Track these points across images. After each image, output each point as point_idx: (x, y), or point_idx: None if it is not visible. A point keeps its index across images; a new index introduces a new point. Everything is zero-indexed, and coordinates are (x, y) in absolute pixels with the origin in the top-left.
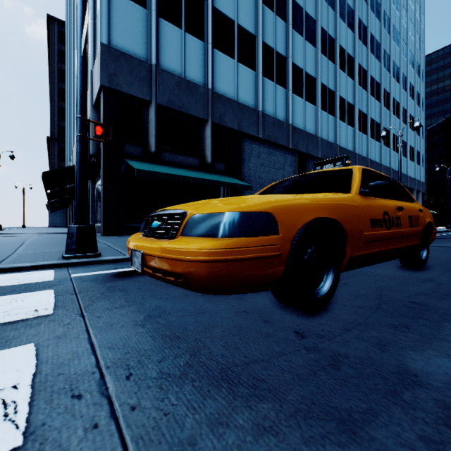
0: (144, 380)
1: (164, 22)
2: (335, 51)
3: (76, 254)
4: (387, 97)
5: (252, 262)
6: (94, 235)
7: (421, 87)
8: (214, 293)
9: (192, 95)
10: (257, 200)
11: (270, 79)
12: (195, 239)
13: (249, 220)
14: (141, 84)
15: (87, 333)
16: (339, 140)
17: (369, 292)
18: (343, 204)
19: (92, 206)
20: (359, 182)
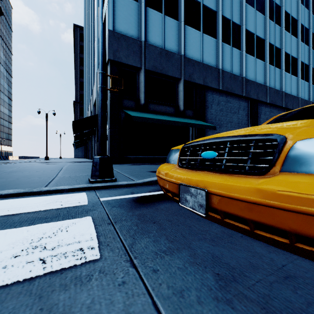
0: None
1: (150, 9)
2: (281, 15)
3: (99, 179)
4: None
5: None
6: (111, 164)
7: None
8: None
9: (170, 61)
10: None
11: (228, 43)
12: None
13: None
14: (134, 56)
15: None
16: (284, 88)
17: None
18: None
19: None
20: None
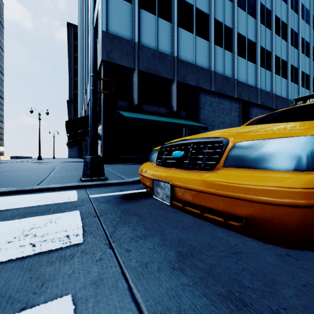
0: None
1: (143, 11)
2: (272, 20)
3: (90, 178)
4: None
5: None
6: (102, 163)
7: None
8: (296, 248)
9: (163, 62)
10: None
11: (220, 46)
12: (258, 171)
13: None
14: (128, 57)
15: (125, 279)
16: (274, 90)
17: None
18: None
19: None
20: None
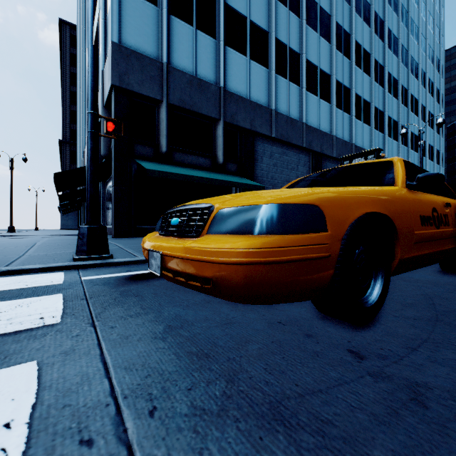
0: (172, 419)
1: (175, 19)
2: (351, 46)
3: (87, 256)
4: (405, 94)
5: (298, 265)
6: (106, 235)
7: (440, 82)
8: (251, 302)
9: (204, 94)
10: (297, 191)
11: (284, 76)
12: (226, 236)
13: (293, 214)
14: (152, 83)
15: (99, 348)
16: (354, 139)
17: (418, 301)
18: (393, 198)
19: (103, 207)
20: (404, 174)
